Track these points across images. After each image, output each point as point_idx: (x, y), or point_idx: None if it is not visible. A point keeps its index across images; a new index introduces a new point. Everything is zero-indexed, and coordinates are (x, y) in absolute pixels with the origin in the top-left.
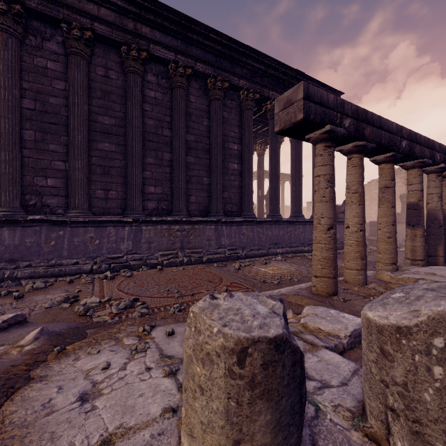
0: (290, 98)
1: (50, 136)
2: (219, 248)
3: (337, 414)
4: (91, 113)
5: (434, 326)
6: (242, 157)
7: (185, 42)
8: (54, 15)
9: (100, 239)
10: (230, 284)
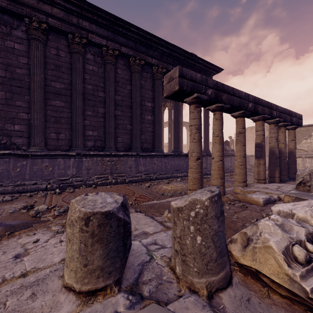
0: (172, 76)
1: (17, 95)
2: (138, 173)
3: (162, 260)
4: (47, 80)
5: (191, 206)
6: (154, 111)
7: (114, 32)
8: (19, 12)
9: (52, 167)
10: (139, 196)
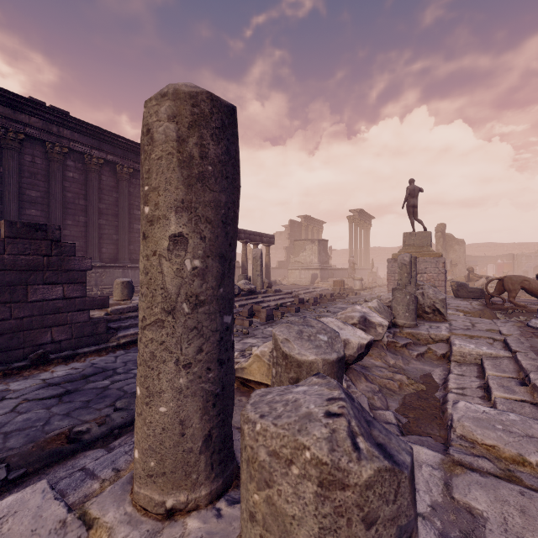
0: None
1: None
2: None
3: None
4: (21, 188)
5: None
6: None
7: (99, 140)
8: None
9: None
10: None
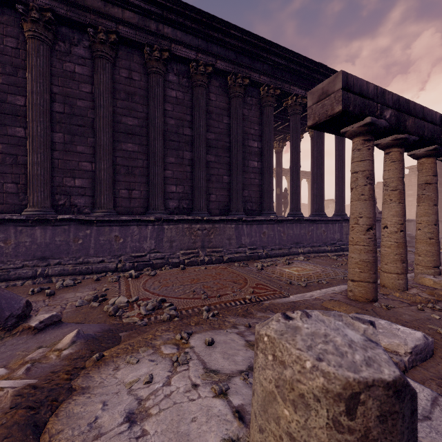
0: (326, 89)
1: (78, 138)
2: (240, 247)
3: None
4: (116, 114)
5: None
6: (263, 155)
7: (206, 40)
8: (81, 21)
9: (124, 238)
10: (255, 286)
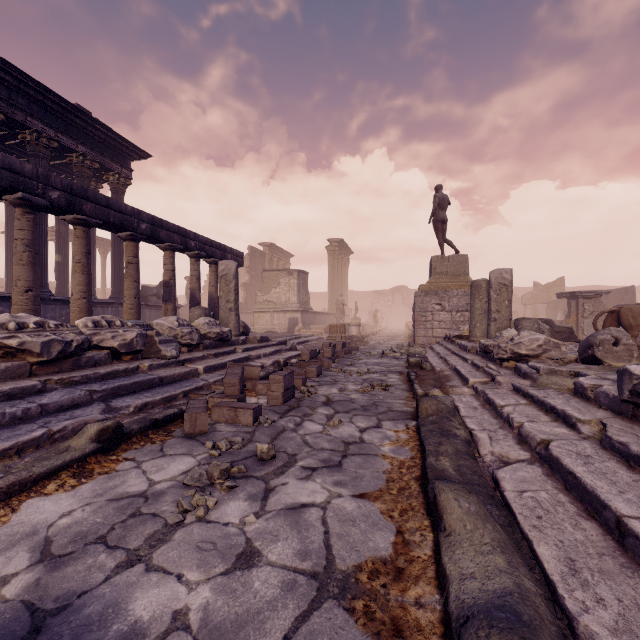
0: None
1: None
2: None
3: None
4: None
5: None
6: None
7: None
8: None
9: None
10: None
